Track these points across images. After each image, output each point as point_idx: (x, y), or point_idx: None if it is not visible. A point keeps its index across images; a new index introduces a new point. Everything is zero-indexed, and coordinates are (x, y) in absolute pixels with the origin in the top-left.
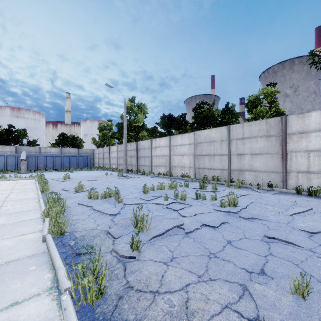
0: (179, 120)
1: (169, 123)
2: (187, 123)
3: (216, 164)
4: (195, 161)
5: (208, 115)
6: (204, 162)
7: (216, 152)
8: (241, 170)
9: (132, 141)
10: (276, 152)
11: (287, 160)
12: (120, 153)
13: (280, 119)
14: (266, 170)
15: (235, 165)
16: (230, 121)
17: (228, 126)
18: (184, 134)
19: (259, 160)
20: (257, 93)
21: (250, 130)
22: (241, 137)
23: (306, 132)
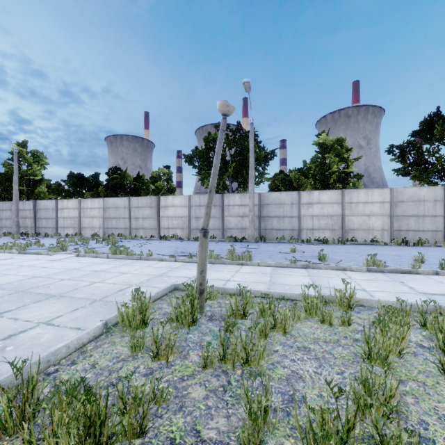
0: (92, 180)
1: (79, 182)
2: (101, 184)
3: (121, 225)
4: (104, 222)
5: (120, 182)
6: (112, 223)
7: (121, 216)
8: (137, 229)
9: (22, 197)
10: (155, 217)
11: (160, 222)
12: (3, 212)
13: (156, 198)
14: (150, 228)
15: (134, 225)
16: (142, 188)
17: (129, 197)
18: (94, 199)
19: (147, 222)
20: (156, 172)
21: (142, 202)
22: (137, 206)
23: (167, 207)
